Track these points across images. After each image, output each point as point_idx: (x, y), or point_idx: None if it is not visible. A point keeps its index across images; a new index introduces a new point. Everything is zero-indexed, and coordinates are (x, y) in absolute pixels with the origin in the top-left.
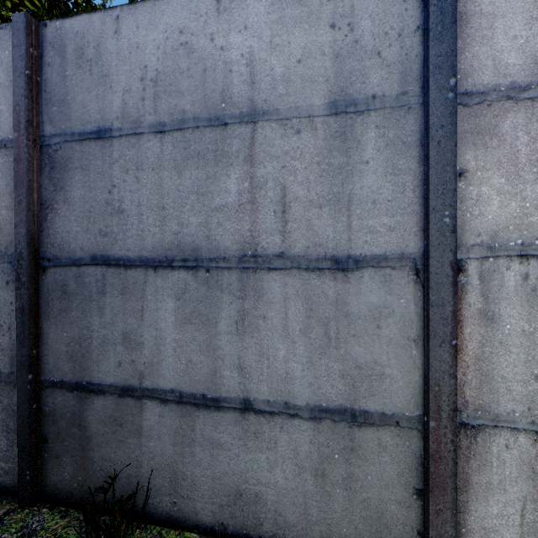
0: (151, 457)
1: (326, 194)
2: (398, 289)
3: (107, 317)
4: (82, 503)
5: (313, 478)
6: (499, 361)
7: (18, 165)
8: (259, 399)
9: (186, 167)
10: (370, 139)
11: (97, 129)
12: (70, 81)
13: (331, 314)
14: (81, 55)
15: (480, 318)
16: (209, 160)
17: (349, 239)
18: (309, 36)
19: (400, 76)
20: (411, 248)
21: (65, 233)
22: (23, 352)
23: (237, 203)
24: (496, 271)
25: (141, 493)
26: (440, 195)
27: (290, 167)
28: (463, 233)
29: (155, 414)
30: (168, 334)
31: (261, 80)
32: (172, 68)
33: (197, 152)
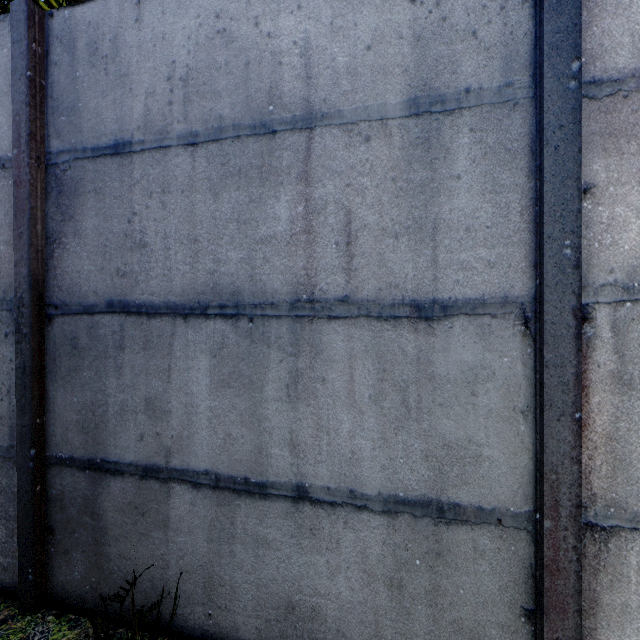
0: (180, 556)
1: (404, 220)
2: (499, 344)
3: (126, 378)
4: (96, 610)
5: (387, 590)
6: (639, 442)
7: (18, 189)
8: (316, 486)
9: (223, 188)
10: (462, 146)
11: (114, 142)
12: (81, 83)
13: (411, 377)
14: (95, 51)
15: (613, 383)
16: (253, 178)
17: (434, 279)
18: (382, 14)
19: (503, 63)
20: (518, 289)
21: (76, 273)
22: (25, 421)
23: (288, 232)
24: (635, 319)
25: (168, 601)
26: (559, 218)
27: (357, 186)
28: (589, 269)
29: (186, 501)
30: (201, 400)
31: (318, 74)
32: (207, 63)
33: (238, 169)
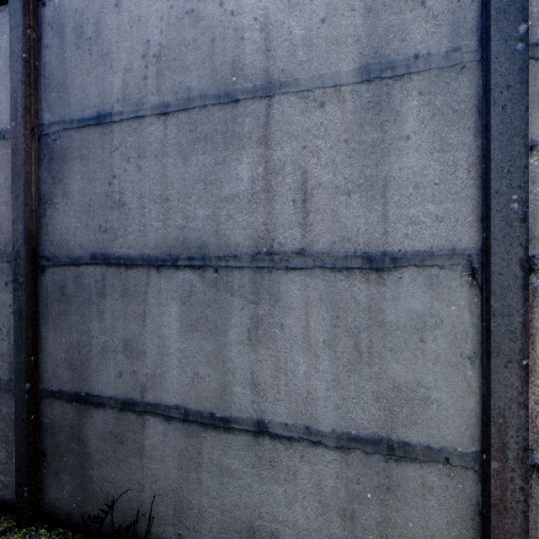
0: (154, 481)
1: (356, 178)
2: (447, 293)
3: (107, 322)
4: (81, 525)
5: (341, 520)
6: None
7: (15, 156)
8: (275, 422)
9: (192, 152)
10: (411, 108)
11: (97, 114)
12: (68, 63)
13: (362, 323)
14: (81, 34)
15: None
16: (218, 143)
17: (384, 233)
18: None
19: (450, 29)
20: (465, 242)
21: (64, 229)
22: (21, 359)
23: (250, 191)
24: None
25: (143, 521)
26: (506, 174)
27: (312, 148)
28: (536, 222)
29: (158, 432)
30: (172, 342)
31: (277, 46)
32: (177, 40)
33: (205, 135)
